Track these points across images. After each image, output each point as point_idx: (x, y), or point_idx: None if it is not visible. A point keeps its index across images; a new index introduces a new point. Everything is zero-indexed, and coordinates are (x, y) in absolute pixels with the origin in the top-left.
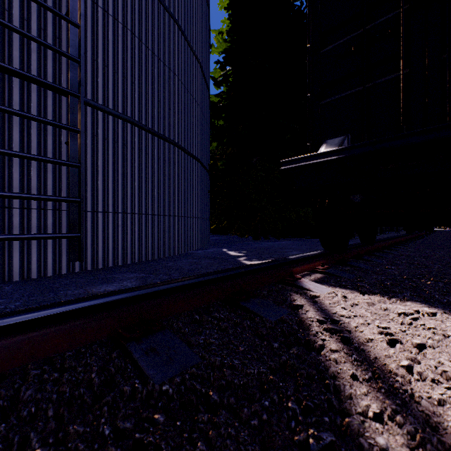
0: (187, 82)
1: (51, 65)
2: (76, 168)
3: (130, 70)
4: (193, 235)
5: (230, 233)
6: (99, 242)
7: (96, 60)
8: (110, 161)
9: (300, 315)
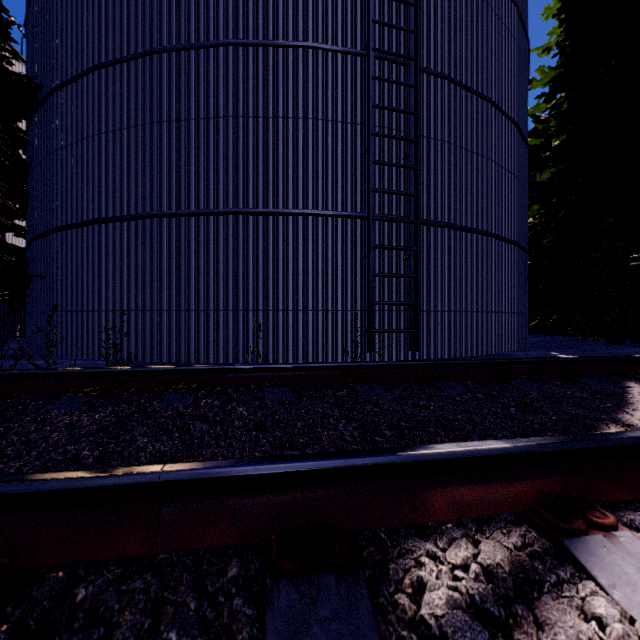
0: (500, 158)
1: (395, 202)
2: (413, 279)
3: (447, 179)
4: (508, 334)
5: (561, 333)
6: (424, 337)
7: (422, 184)
8: (431, 266)
9: (625, 388)
